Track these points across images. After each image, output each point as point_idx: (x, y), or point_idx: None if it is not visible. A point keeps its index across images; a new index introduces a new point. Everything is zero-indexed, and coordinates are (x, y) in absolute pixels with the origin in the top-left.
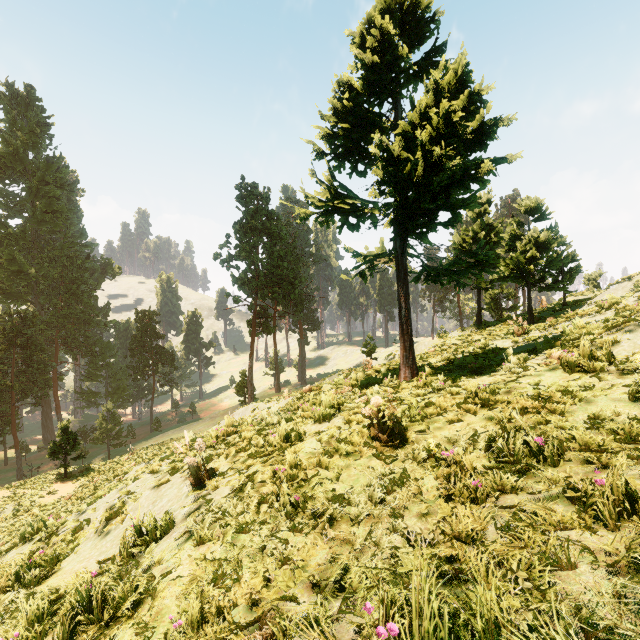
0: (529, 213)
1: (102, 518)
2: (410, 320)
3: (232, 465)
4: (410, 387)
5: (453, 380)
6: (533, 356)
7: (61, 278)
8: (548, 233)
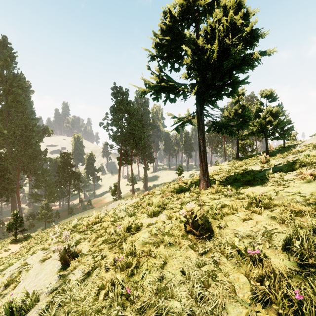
0: (266, 98)
1: (2, 285)
2: (206, 153)
3: (91, 248)
4: (207, 193)
5: (235, 189)
6: (284, 174)
7: (21, 135)
8: (277, 108)
